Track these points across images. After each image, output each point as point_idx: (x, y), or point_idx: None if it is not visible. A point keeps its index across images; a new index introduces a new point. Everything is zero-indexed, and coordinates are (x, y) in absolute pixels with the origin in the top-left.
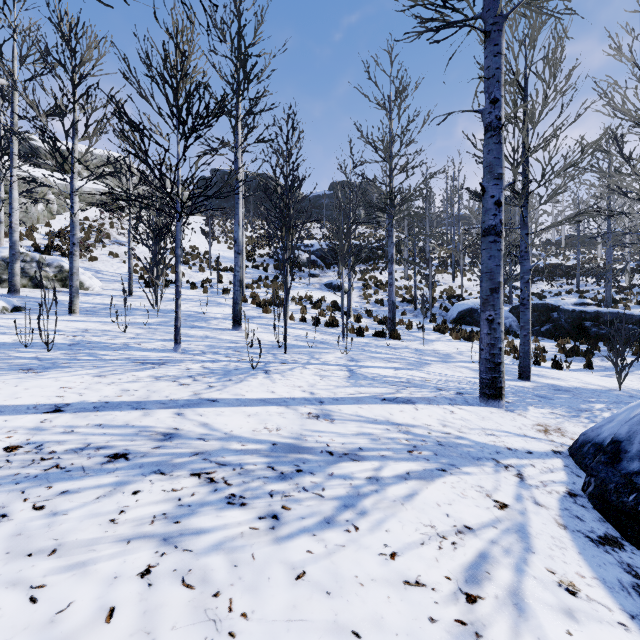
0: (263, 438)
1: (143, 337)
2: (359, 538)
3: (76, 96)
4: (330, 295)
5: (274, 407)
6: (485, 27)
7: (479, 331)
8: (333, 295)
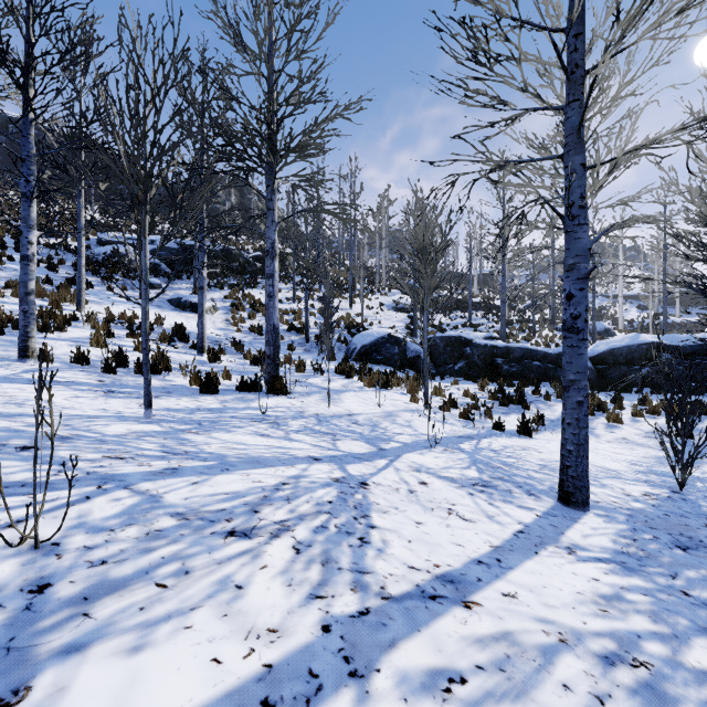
0: None
1: None
2: None
3: None
4: (175, 316)
5: None
6: None
7: (392, 372)
8: (181, 317)
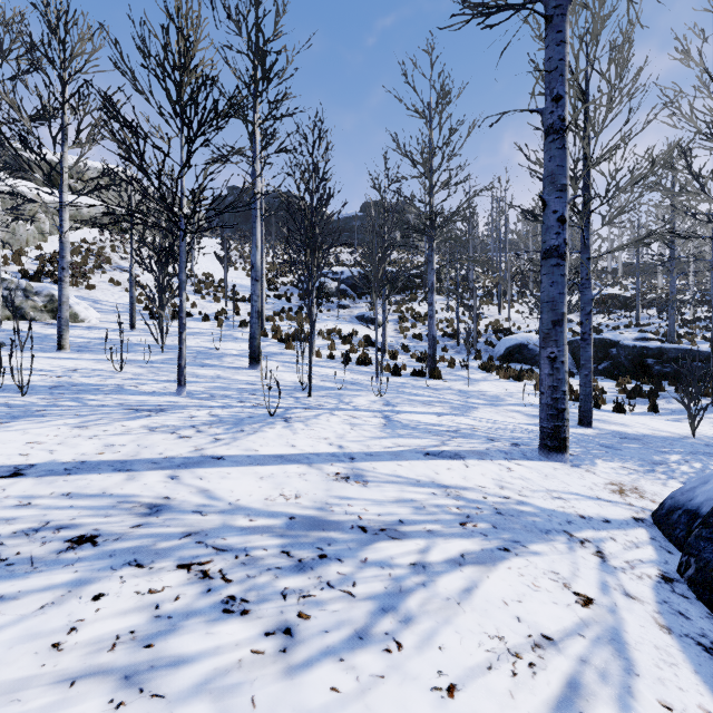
0: (278, 509)
1: (142, 378)
2: (403, 662)
3: (66, 96)
4: (362, 329)
5: (294, 466)
6: (546, 11)
7: (530, 369)
8: (365, 329)
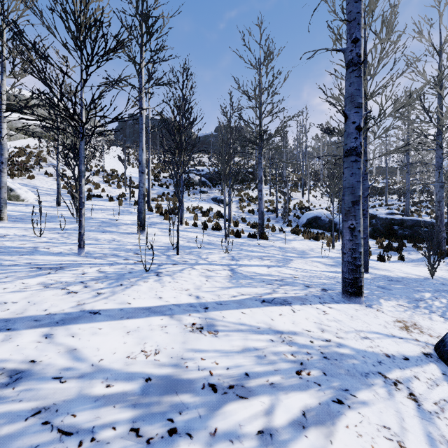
0: (136, 370)
1: (55, 241)
2: None
3: (4, 40)
4: (215, 206)
5: (158, 318)
6: None
7: (322, 233)
8: (218, 206)
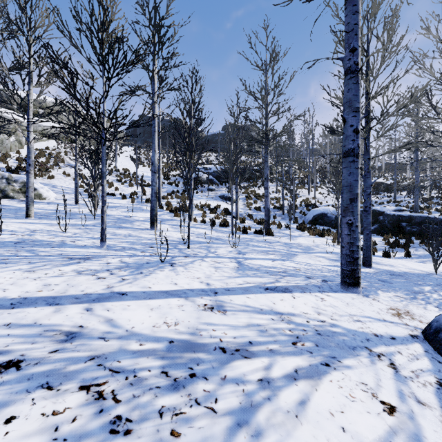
0: (161, 335)
1: (79, 236)
2: None
3: (31, 53)
4: (223, 204)
5: (175, 299)
6: None
7: (328, 229)
8: (225, 204)
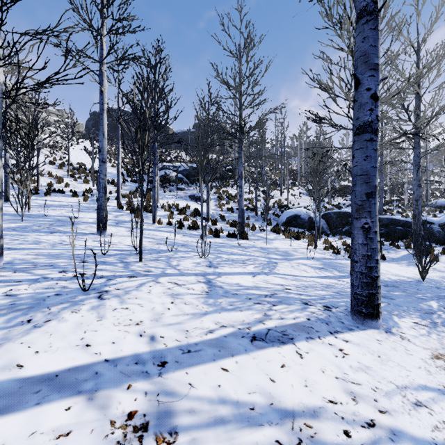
0: None
1: None
2: None
3: None
4: (193, 204)
5: (60, 406)
6: None
7: (302, 231)
8: (195, 204)
